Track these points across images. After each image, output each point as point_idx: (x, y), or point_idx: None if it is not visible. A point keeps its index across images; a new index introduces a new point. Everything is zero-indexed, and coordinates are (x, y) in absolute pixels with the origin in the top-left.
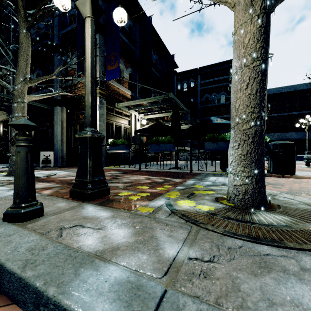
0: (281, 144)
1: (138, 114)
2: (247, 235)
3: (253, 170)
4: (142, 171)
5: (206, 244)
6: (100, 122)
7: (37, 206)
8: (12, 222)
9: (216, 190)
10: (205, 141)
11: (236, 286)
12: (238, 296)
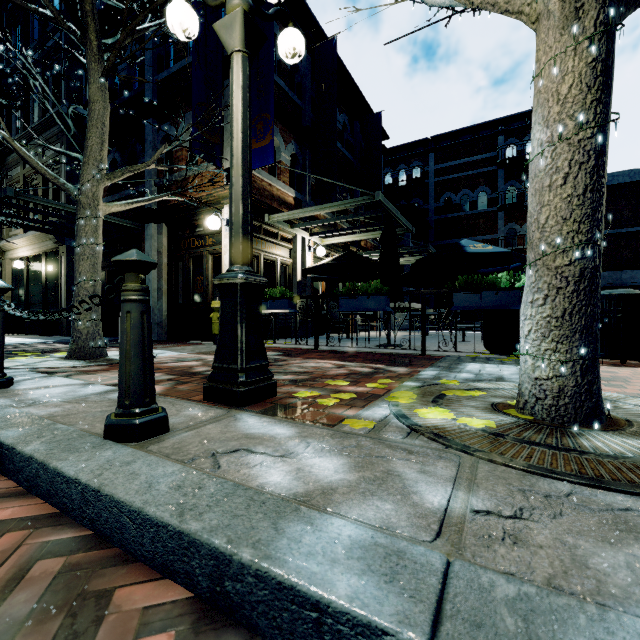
0: (619, 295)
1: (309, 237)
2: (577, 474)
3: (577, 348)
4: (322, 351)
5: (499, 488)
6: None
7: (159, 413)
8: (120, 441)
9: (489, 390)
10: (454, 291)
11: (579, 561)
12: (588, 576)
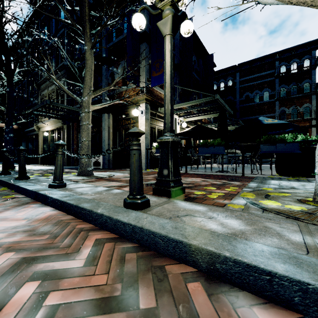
0: None
1: (178, 118)
2: None
3: None
4: (190, 174)
5: None
6: (146, 126)
7: (146, 198)
8: (133, 209)
9: (291, 193)
10: (261, 143)
11: None
12: None
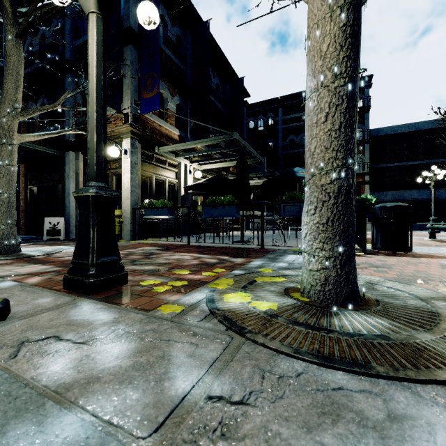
0: (392, 206)
1: (190, 164)
2: (315, 353)
3: (337, 247)
4: (192, 246)
5: (246, 370)
6: (132, 174)
7: None
8: None
9: (290, 276)
10: (282, 203)
11: None
12: None
